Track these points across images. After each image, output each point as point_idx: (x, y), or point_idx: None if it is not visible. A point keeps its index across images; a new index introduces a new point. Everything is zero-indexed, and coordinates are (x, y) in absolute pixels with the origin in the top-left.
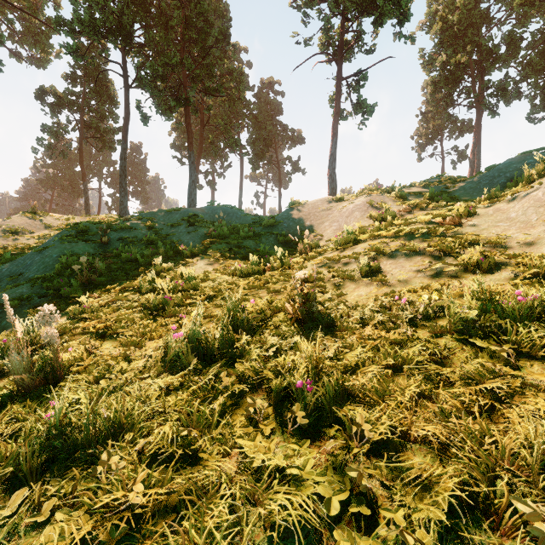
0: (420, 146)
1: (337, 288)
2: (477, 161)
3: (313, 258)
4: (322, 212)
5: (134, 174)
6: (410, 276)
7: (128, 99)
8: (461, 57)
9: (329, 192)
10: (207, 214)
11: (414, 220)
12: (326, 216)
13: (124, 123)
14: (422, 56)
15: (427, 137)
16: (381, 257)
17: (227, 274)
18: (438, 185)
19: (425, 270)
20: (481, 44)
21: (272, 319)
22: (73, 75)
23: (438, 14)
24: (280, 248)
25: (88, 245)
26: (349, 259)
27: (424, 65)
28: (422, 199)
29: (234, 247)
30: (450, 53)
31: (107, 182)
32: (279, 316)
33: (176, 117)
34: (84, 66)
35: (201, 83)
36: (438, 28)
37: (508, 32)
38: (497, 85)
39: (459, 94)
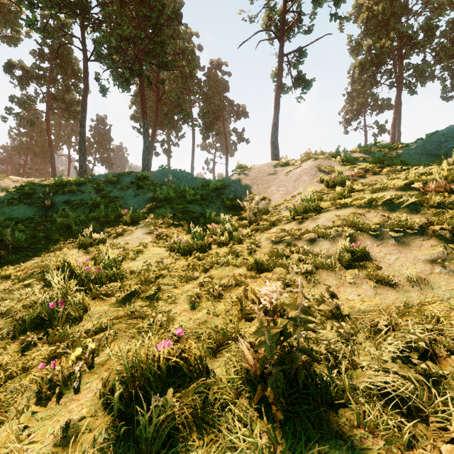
0: (346, 121)
1: (309, 282)
2: (398, 133)
3: (267, 229)
4: (268, 176)
5: (99, 142)
6: (423, 270)
7: (86, 71)
8: (385, 42)
9: (271, 158)
10: (157, 177)
11: (379, 185)
12: (273, 180)
13: (83, 93)
14: (350, 42)
15: (353, 113)
16: (360, 234)
17: (165, 248)
18: (379, 151)
19: (449, 263)
20: (402, 31)
21: (215, 364)
22: (40, 51)
23: (364, 5)
24: (228, 215)
25: (29, 209)
26: (315, 234)
27: (351, 51)
28: (368, 164)
29: (179, 212)
30: (375, 38)
31: (76, 149)
32: (227, 351)
33: (136, 93)
34: (51, 44)
35: (156, 60)
36: (364, 17)
37: (426, 21)
38: (416, 67)
39: (382, 76)
